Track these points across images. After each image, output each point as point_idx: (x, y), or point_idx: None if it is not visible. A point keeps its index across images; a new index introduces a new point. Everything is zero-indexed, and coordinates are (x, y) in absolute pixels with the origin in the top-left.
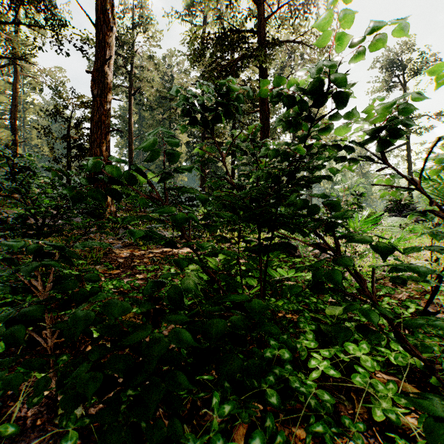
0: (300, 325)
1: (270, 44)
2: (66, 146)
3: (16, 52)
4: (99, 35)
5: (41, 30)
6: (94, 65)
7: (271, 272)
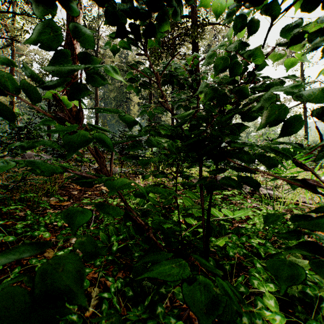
0: (254, 283)
1: (201, 24)
2: (47, 104)
3: (10, 34)
4: (69, 17)
5: (31, 20)
6: (65, 40)
7: (213, 212)
